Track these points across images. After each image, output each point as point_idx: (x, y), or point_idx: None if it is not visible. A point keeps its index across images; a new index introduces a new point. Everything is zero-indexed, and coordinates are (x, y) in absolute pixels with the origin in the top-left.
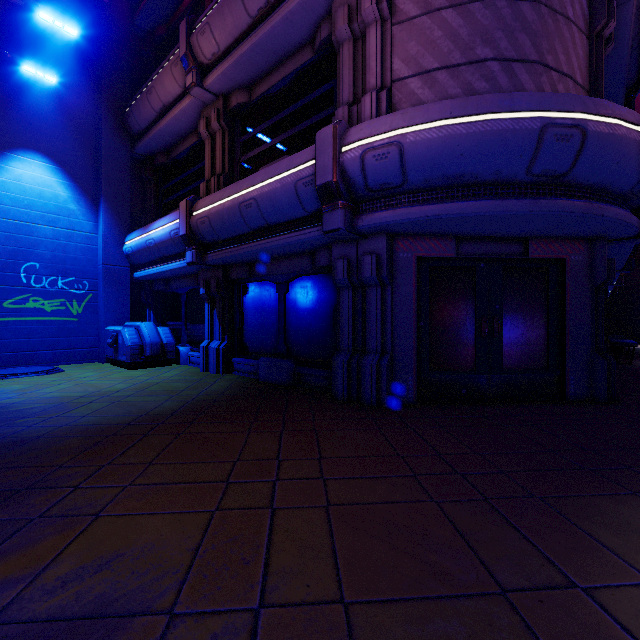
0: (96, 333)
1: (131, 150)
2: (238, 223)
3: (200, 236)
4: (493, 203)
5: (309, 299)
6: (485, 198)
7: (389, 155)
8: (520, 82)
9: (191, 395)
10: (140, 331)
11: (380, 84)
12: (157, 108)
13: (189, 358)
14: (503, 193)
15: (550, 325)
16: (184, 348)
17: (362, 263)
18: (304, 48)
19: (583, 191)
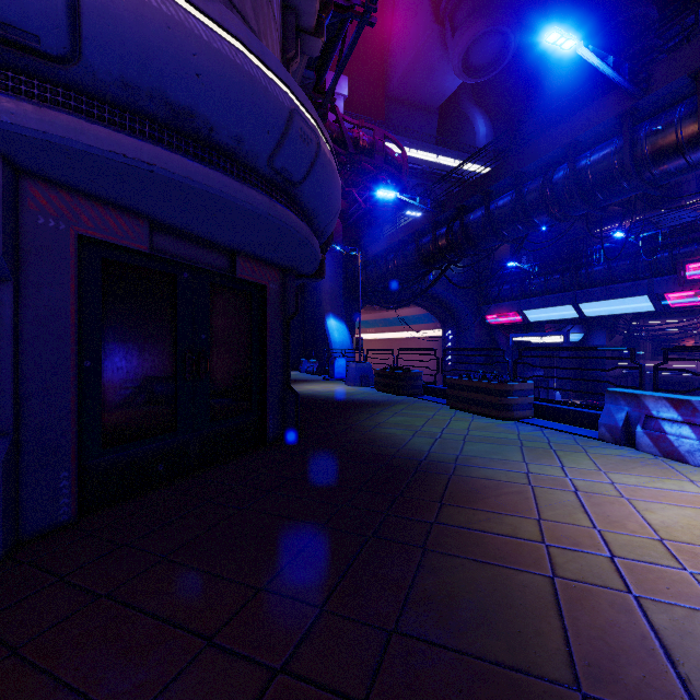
0: None
1: None
2: None
3: None
4: (232, 183)
5: None
6: (221, 170)
7: None
8: None
9: None
10: None
11: None
12: None
13: None
14: (239, 175)
15: (254, 360)
16: None
17: None
18: None
19: (301, 213)
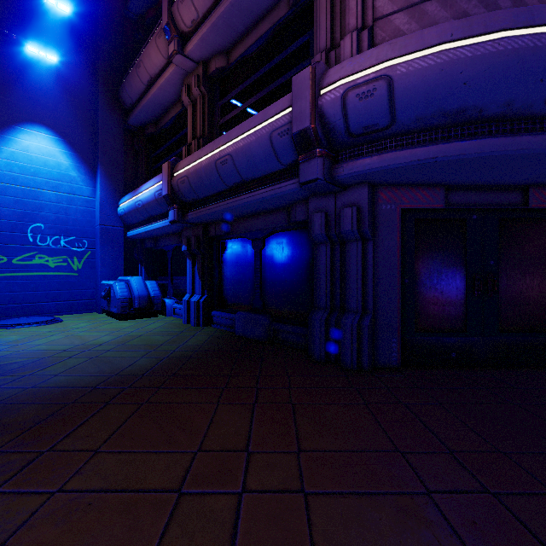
0: (94, 286)
1: (125, 122)
2: (215, 181)
3: (181, 195)
4: (501, 141)
5: (284, 255)
6: (491, 135)
7: (375, 91)
8: (526, 5)
9: (167, 351)
10: (130, 285)
11: (361, 24)
12: (145, 81)
13: (174, 310)
14: (512, 129)
15: None
16: (169, 300)
17: (341, 216)
18: (279, 4)
19: None
